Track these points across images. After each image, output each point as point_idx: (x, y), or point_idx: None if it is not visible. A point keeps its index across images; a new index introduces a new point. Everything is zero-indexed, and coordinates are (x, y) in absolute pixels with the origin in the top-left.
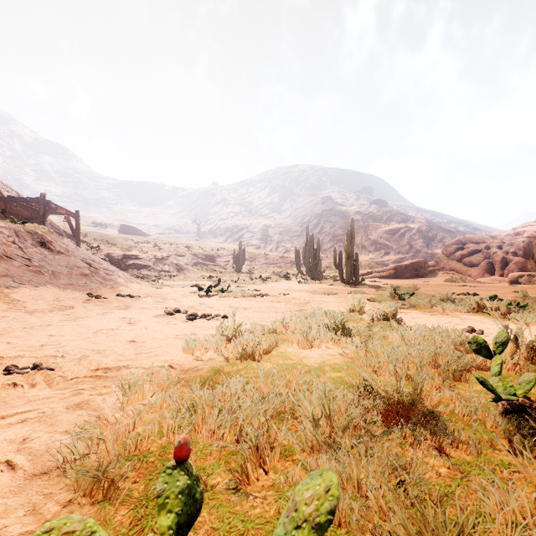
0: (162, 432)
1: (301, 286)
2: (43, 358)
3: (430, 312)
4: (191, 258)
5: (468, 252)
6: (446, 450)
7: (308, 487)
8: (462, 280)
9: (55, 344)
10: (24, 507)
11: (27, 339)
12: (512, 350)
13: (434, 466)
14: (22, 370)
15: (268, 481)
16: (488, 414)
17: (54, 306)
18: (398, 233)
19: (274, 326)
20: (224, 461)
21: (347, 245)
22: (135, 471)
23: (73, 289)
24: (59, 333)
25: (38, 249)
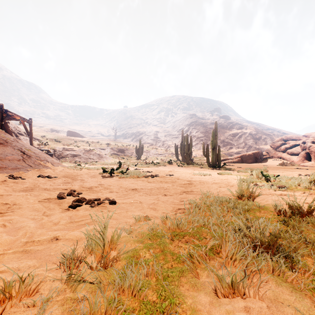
0: None
1: (181, 168)
2: None
3: (312, 195)
4: (109, 150)
5: (290, 146)
6: None
7: None
8: (291, 164)
9: None
10: None
11: None
12: None
13: None
14: None
15: None
16: None
17: None
18: (237, 135)
19: (165, 220)
20: None
21: (213, 140)
22: None
23: None
24: None
25: None
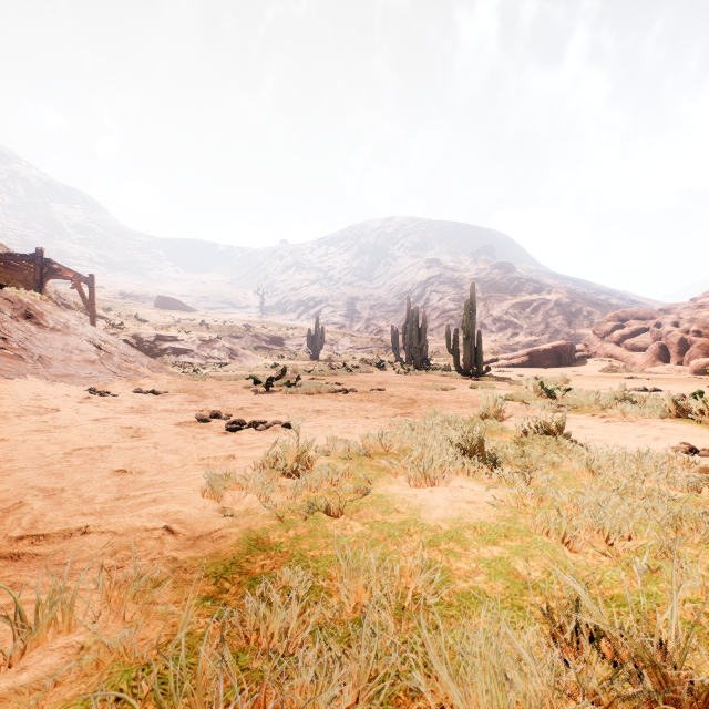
0: None
1: (402, 377)
2: None
3: (604, 418)
4: (251, 340)
5: (631, 331)
6: None
7: None
8: (626, 369)
9: None
10: None
11: None
12: None
13: None
14: None
15: None
16: None
17: (27, 407)
18: (529, 307)
19: (364, 442)
20: None
21: (467, 321)
22: None
23: (69, 382)
24: (8, 455)
25: (20, 324)
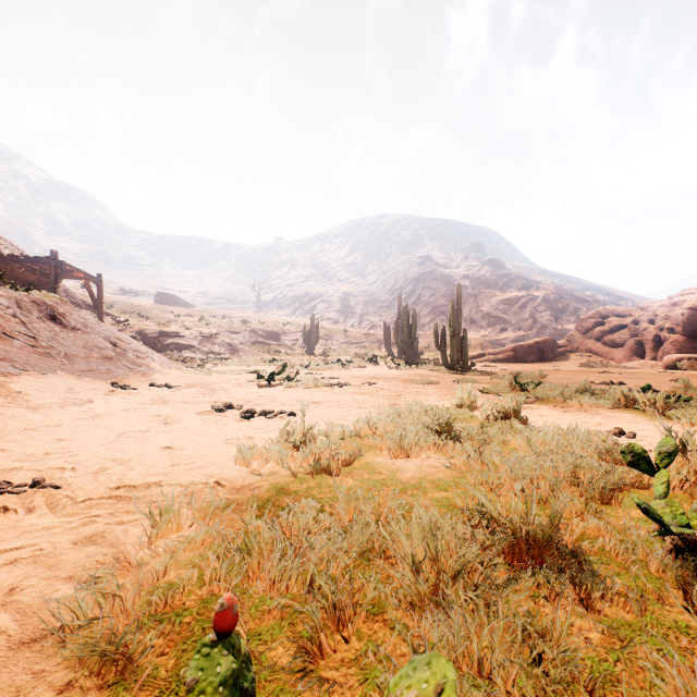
0: (203, 579)
1: (392, 372)
2: (46, 472)
3: (563, 408)
4: (248, 336)
5: (610, 328)
6: (597, 605)
7: (410, 684)
8: (603, 364)
9: (65, 452)
10: (4, 692)
11: (27, 445)
12: (677, 461)
13: (581, 629)
14: (17, 489)
15: (349, 653)
16: (652, 553)
17: (66, 399)
18: (518, 303)
19: (357, 426)
20: (287, 623)
21: (453, 319)
22: (163, 638)
23: (92, 377)
24: (71, 437)
25: (46, 324)
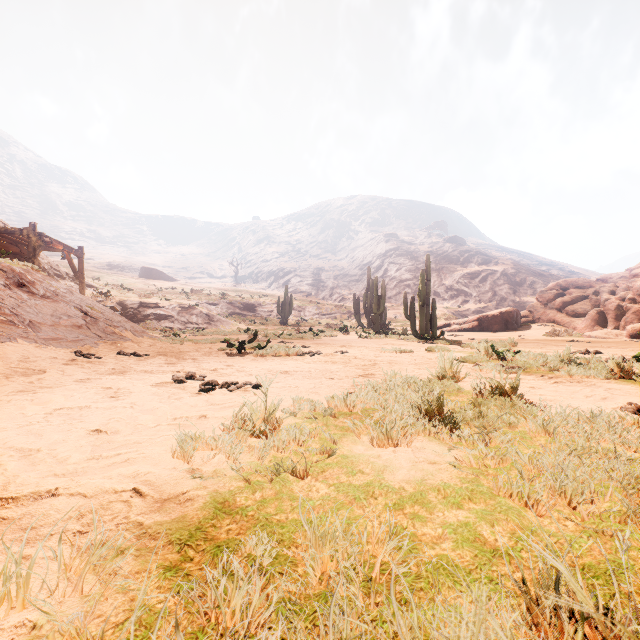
0: None
1: (363, 341)
2: None
3: (552, 379)
4: (226, 307)
5: (571, 299)
6: None
7: None
8: (568, 333)
9: None
10: None
11: None
12: None
13: None
14: None
15: None
16: None
17: (16, 369)
18: (478, 277)
19: (329, 402)
20: None
21: (422, 289)
22: None
23: (56, 345)
24: None
25: (12, 291)
